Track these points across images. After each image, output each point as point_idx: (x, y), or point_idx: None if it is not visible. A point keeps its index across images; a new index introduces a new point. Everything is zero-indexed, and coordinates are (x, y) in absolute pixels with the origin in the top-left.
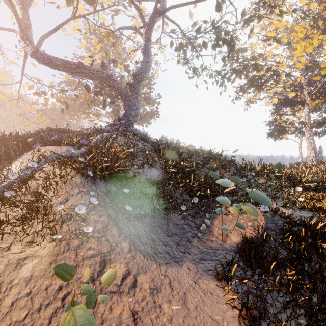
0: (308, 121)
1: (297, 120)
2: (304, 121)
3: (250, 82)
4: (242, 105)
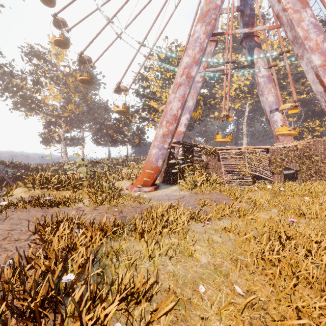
0: (63, 137)
1: (57, 136)
2: (61, 137)
3: (22, 103)
4: (20, 115)
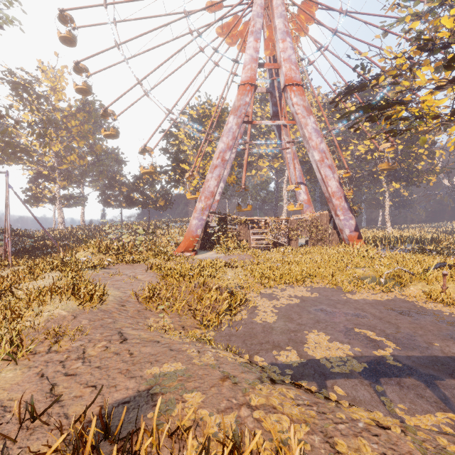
0: (59, 196)
1: (50, 194)
2: (56, 195)
3: (3, 150)
4: None
